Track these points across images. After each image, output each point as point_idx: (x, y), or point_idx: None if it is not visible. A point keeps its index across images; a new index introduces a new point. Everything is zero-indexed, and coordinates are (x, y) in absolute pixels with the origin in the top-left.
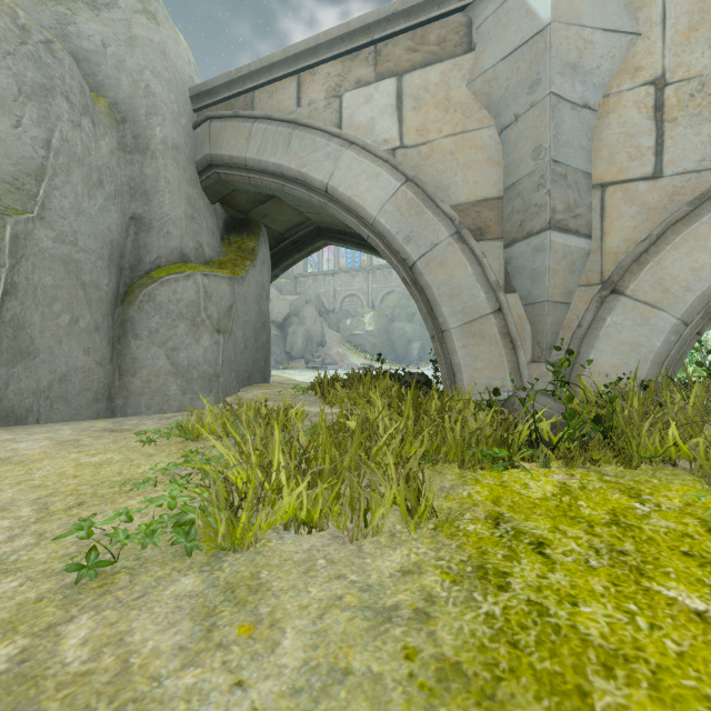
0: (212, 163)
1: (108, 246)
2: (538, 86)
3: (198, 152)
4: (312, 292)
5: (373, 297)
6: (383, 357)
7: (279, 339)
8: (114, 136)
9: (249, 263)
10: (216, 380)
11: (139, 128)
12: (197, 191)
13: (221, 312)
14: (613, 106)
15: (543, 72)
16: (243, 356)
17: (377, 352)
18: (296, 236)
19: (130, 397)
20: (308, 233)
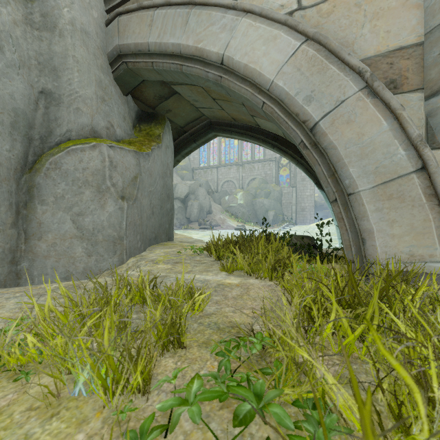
0: (121, 53)
1: (10, 112)
2: None
3: (109, 45)
4: (203, 179)
5: (243, 182)
6: (250, 221)
7: (182, 209)
8: (20, 9)
9: (154, 144)
10: (119, 243)
11: (47, 7)
12: (108, 79)
13: (126, 181)
14: None
15: None
16: (150, 220)
17: (245, 218)
18: (193, 129)
19: (36, 259)
20: (202, 127)
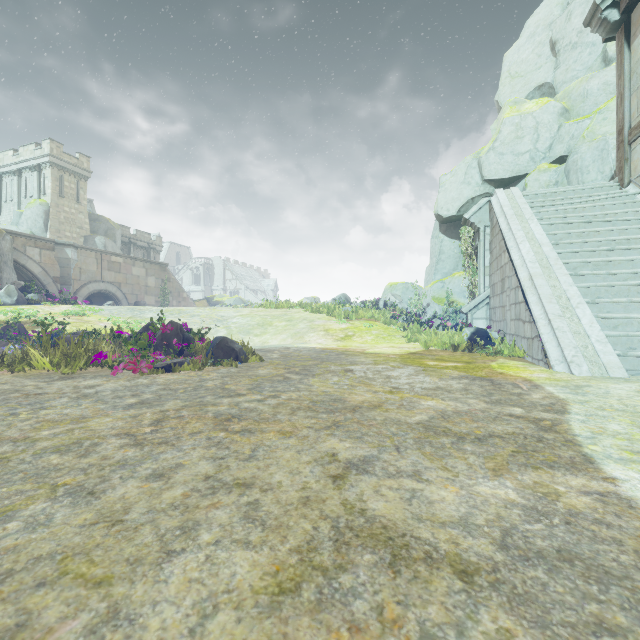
0: None
1: None
2: (69, 265)
3: None
4: None
5: None
6: None
7: None
8: None
9: None
10: None
11: None
12: None
13: None
14: (75, 269)
15: (70, 264)
16: None
17: None
18: None
19: None
20: None
